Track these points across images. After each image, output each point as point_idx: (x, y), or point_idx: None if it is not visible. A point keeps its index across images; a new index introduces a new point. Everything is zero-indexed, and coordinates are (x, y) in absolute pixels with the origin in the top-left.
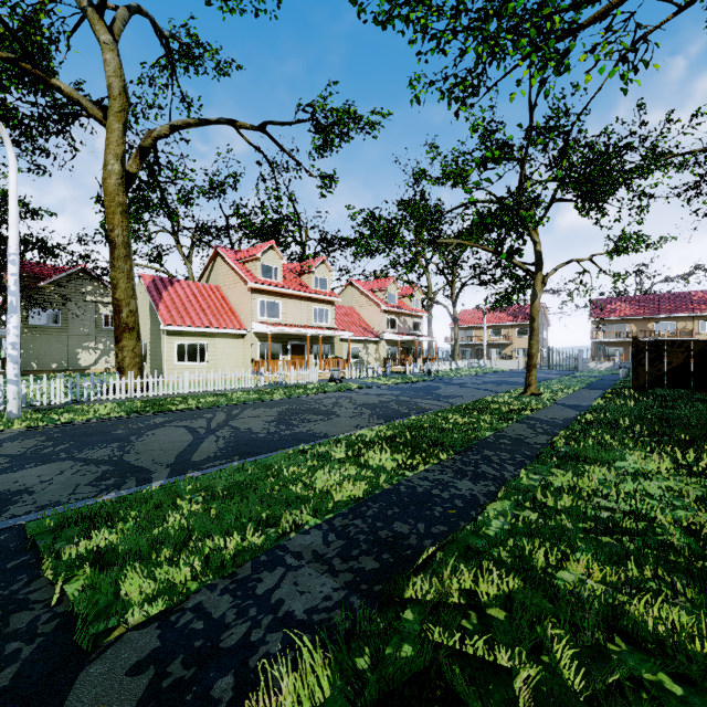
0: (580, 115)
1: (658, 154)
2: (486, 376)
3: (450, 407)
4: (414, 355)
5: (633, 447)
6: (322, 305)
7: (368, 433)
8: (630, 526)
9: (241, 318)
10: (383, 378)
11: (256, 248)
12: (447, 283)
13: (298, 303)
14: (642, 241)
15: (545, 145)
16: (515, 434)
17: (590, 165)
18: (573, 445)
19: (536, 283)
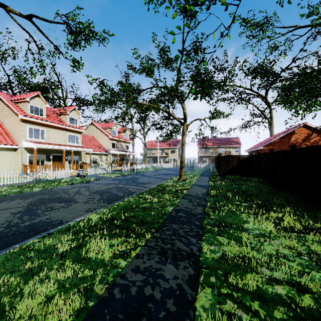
0: (205, 49)
1: (233, 74)
2: (159, 171)
3: (146, 190)
4: (126, 161)
5: (244, 211)
6: (73, 133)
7: (94, 217)
8: (305, 303)
9: (14, 138)
10: (110, 173)
11: (26, 94)
12: (141, 127)
13: (58, 131)
14: (222, 114)
15: (226, 6)
16: (185, 207)
17: (207, 75)
18: (217, 213)
19: (184, 127)
